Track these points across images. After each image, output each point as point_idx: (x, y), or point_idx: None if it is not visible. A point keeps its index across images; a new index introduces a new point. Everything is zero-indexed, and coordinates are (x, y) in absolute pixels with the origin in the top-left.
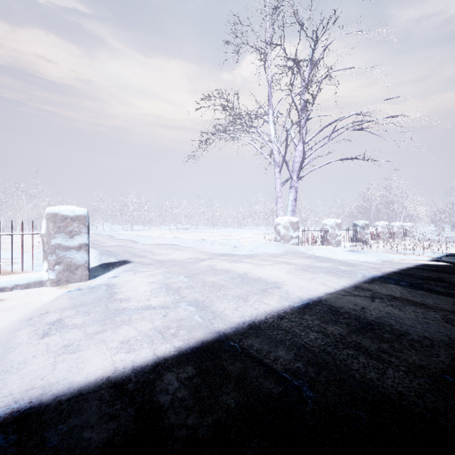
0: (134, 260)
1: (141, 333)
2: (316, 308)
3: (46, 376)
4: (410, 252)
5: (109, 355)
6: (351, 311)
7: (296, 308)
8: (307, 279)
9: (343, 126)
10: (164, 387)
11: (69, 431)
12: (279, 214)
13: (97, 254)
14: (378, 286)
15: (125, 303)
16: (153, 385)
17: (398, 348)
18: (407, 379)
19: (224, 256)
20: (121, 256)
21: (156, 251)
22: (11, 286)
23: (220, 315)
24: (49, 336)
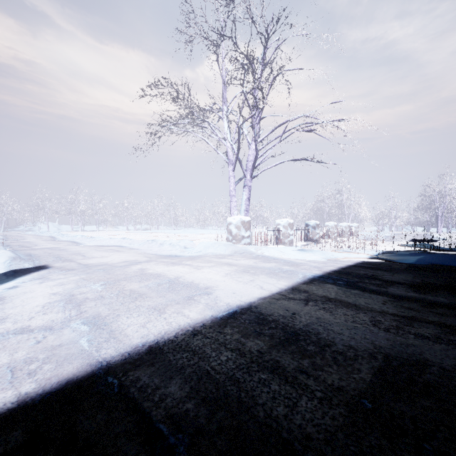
0: (54, 265)
1: None
2: (242, 318)
3: None
4: (353, 250)
5: None
6: (280, 319)
7: (219, 318)
8: (245, 281)
9: (293, 127)
10: None
11: None
12: (232, 213)
13: (7, 259)
14: (316, 287)
15: None
16: None
17: (319, 364)
18: (320, 411)
19: (167, 258)
20: (41, 260)
21: (91, 253)
22: None
23: (117, 335)
24: None
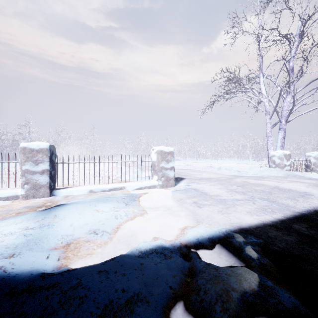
0: (184, 177)
1: (252, 209)
2: None
3: (230, 220)
4: None
5: (249, 216)
6: None
7: None
8: None
9: None
10: (299, 229)
11: (275, 236)
12: (269, 148)
13: None
14: None
15: (220, 197)
16: (292, 228)
17: None
18: None
19: (240, 176)
20: None
21: (189, 172)
22: (144, 187)
23: (288, 205)
24: (203, 207)
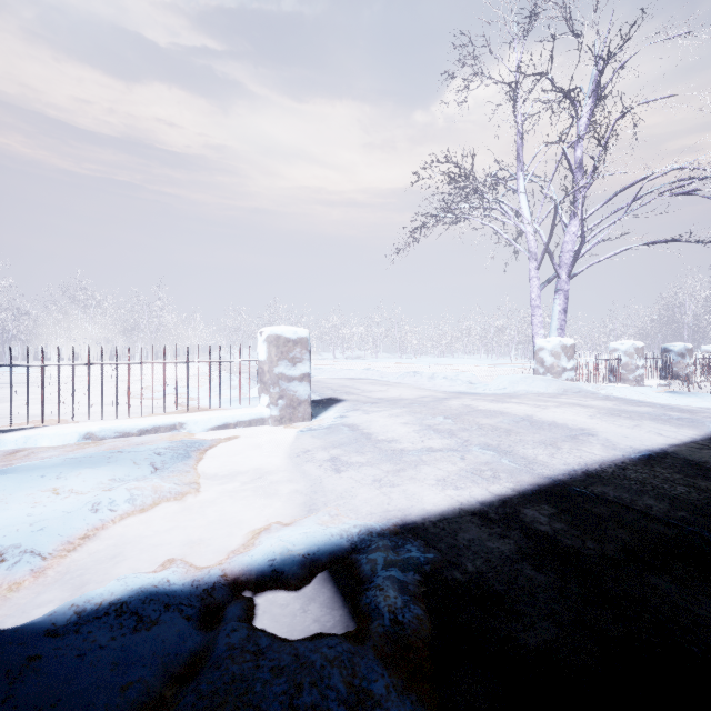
0: (344, 398)
1: (452, 474)
2: (667, 461)
3: (390, 503)
4: None
5: (437, 490)
6: None
7: (636, 459)
8: (627, 426)
9: (652, 190)
10: (532, 519)
11: (470, 541)
12: (536, 333)
13: None
14: None
15: (397, 445)
16: (519, 517)
17: None
18: None
19: (466, 395)
20: (321, 392)
21: (362, 387)
22: (235, 422)
23: (535, 461)
24: (344, 472)
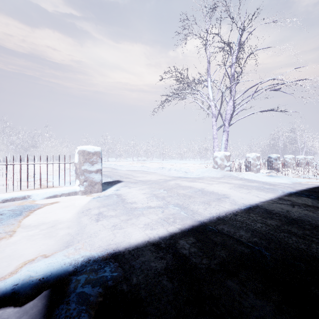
0: (123, 180)
1: (153, 220)
2: (256, 210)
3: (113, 239)
4: (313, 177)
5: (142, 230)
6: (280, 212)
7: (243, 209)
8: (244, 193)
9: (262, 88)
10: (182, 246)
11: (143, 263)
12: (215, 150)
13: None
14: (295, 198)
15: (134, 205)
16: (175, 245)
17: (316, 233)
18: None
19: (181, 178)
20: (114, 177)
21: (135, 174)
22: (60, 194)
23: (196, 212)
24: (100, 221)
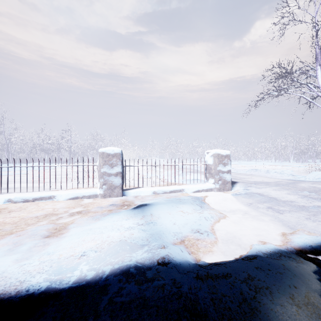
0: (235, 181)
1: None
2: None
3: None
4: None
5: None
6: None
7: None
8: None
9: None
10: None
11: None
12: None
13: None
14: None
15: (297, 203)
16: None
17: None
18: None
19: (299, 181)
20: None
21: (237, 176)
22: (201, 189)
23: None
24: (283, 213)
